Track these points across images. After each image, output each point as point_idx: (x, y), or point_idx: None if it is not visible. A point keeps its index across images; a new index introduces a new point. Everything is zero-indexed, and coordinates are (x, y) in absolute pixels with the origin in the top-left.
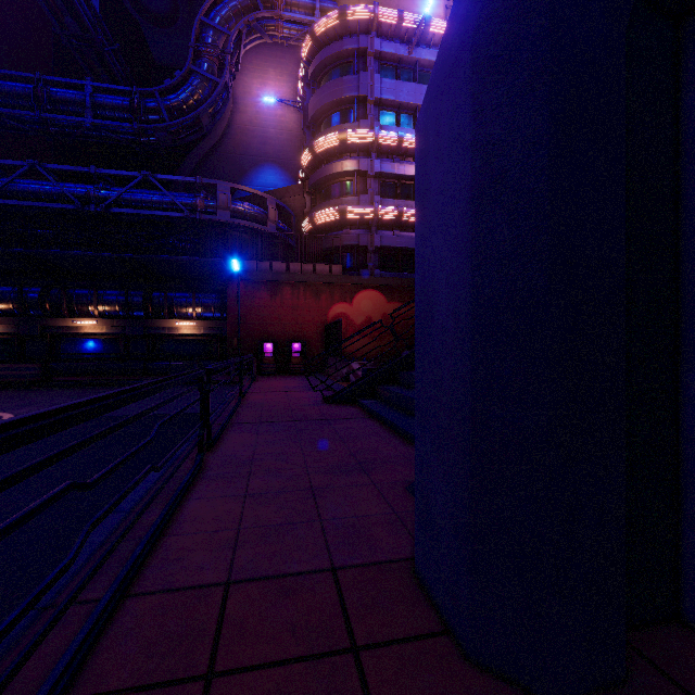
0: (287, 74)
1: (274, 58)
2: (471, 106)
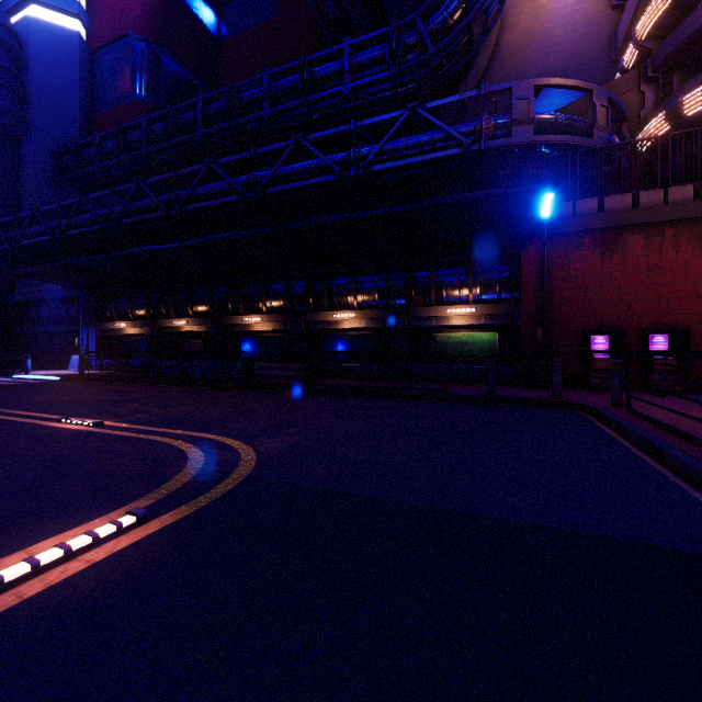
0: None
1: None
2: None
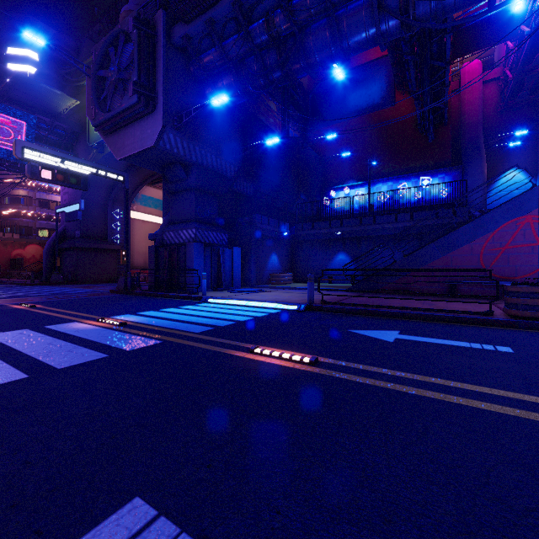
0: None
1: None
2: (46, 255)
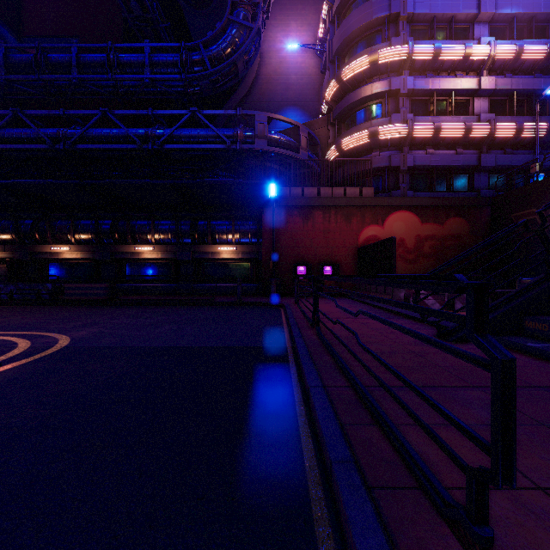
0: (306, 24)
1: (295, 11)
2: None
